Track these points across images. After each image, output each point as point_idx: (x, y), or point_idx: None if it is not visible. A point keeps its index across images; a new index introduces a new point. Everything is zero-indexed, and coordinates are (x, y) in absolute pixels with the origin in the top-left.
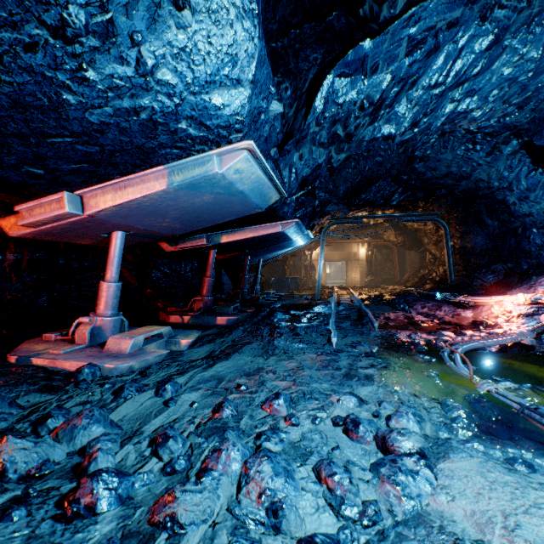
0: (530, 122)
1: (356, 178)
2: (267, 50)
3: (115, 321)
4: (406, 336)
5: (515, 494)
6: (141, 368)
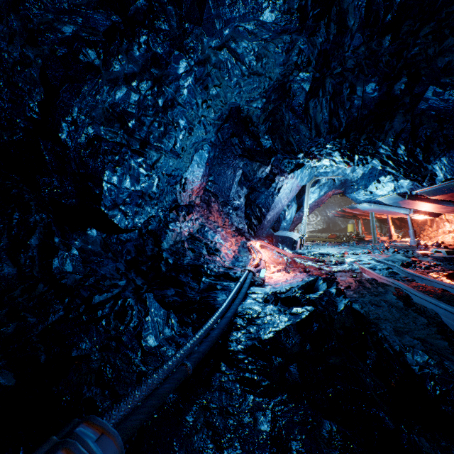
0: (236, 109)
1: (429, 34)
2: None
3: None
4: (338, 266)
5: (331, 251)
6: (420, 255)
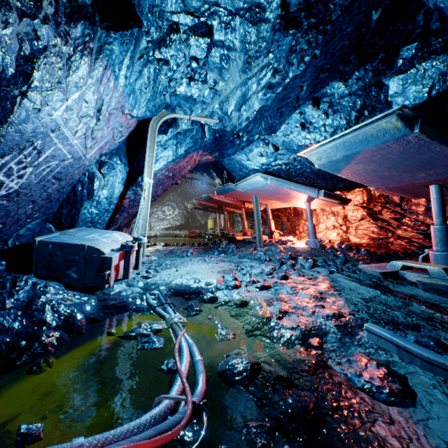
0: None
1: None
2: (358, 4)
3: (434, 255)
4: None
5: (204, 275)
6: (370, 274)
